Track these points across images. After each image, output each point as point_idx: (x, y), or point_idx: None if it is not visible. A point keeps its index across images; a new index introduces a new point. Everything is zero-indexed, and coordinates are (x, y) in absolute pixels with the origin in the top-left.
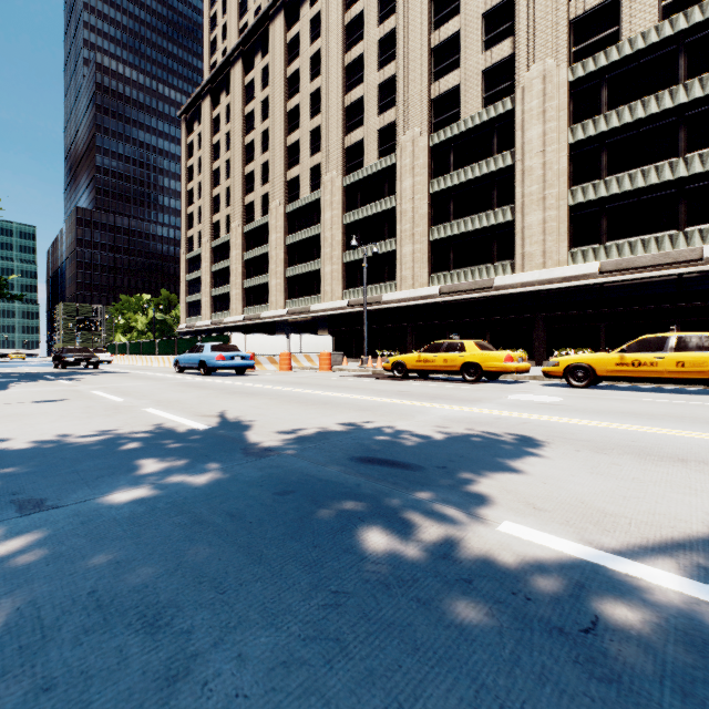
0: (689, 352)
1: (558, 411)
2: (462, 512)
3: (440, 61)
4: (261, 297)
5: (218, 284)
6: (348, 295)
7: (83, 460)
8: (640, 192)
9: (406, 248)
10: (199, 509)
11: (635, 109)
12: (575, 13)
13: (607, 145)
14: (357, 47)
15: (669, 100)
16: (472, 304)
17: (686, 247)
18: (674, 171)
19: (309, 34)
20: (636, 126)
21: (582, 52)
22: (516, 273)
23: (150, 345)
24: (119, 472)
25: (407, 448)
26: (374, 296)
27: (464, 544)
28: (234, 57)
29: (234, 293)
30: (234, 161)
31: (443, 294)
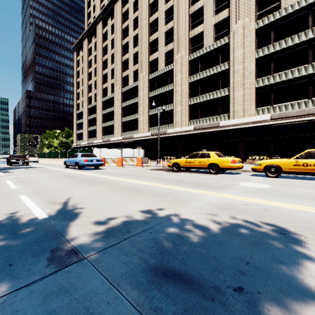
0: None
1: (278, 197)
2: None
3: (194, 20)
4: (111, 131)
5: (91, 125)
6: (151, 130)
7: None
8: (290, 81)
9: (178, 108)
10: None
11: (287, 41)
12: None
13: (274, 59)
14: (155, 14)
15: (304, 36)
16: (209, 134)
17: (312, 107)
18: (306, 70)
19: (133, 9)
20: (288, 49)
21: (261, 15)
22: (230, 119)
23: (56, 153)
24: None
25: (194, 246)
26: (163, 130)
27: None
28: (98, 20)
29: (98, 129)
30: (98, 68)
31: (195, 129)
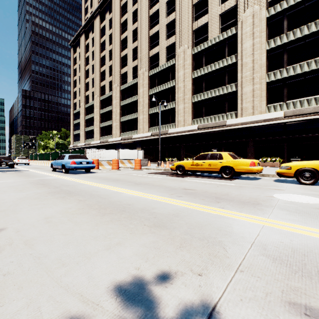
0: None
1: None
2: None
3: (198, 11)
4: (109, 131)
5: (88, 125)
6: (151, 130)
7: None
8: (306, 74)
9: (180, 106)
10: None
11: (303, 29)
12: None
13: (287, 50)
14: (155, 6)
15: None
16: (215, 134)
17: None
18: None
19: (132, 1)
20: (303, 39)
21: (273, 2)
22: (238, 117)
23: (47, 155)
24: None
25: None
26: (164, 130)
27: None
28: (95, 14)
29: (95, 129)
30: (95, 65)
31: (199, 129)
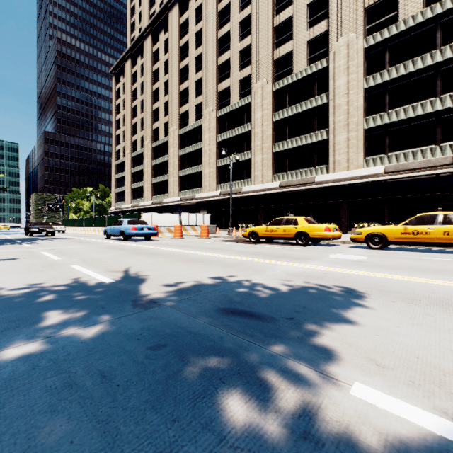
0: (452, 225)
1: (367, 267)
2: (314, 370)
3: (280, 35)
4: (164, 189)
5: (136, 180)
6: (220, 187)
7: (1, 312)
8: (411, 120)
9: (257, 157)
10: (76, 367)
11: (407, 65)
12: (368, 3)
13: (389, 89)
14: (226, 26)
15: (430, 59)
16: (301, 193)
17: (441, 156)
18: (433, 106)
19: (195, 18)
20: (408, 77)
21: (372, 29)
22: (330, 173)
23: (90, 220)
24: (24, 324)
25: (261, 299)
26: (237, 188)
27: (322, 416)
28: (146, 33)
29: (146, 186)
30: (146, 101)
31: (282, 187)
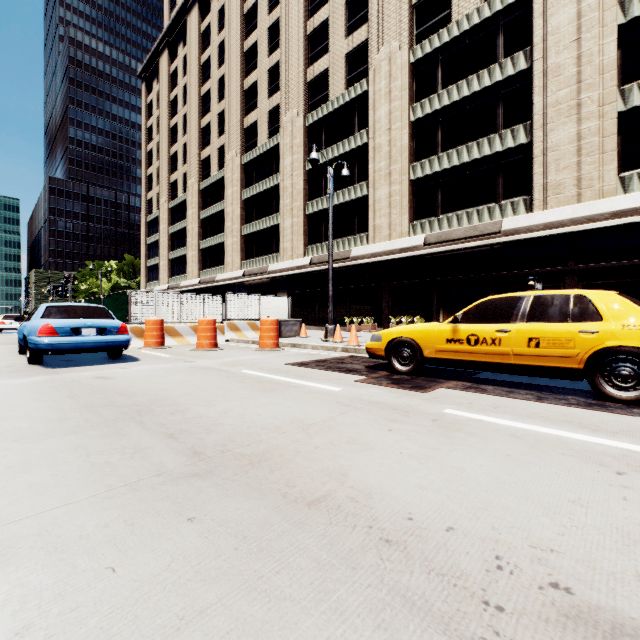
0: None
1: None
2: None
3: None
4: (218, 258)
5: (176, 246)
6: (310, 252)
7: None
8: None
9: (380, 191)
10: None
11: None
12: None
13: None
14: None
15: None
16: (469, 255)
17: None
18: None
19: None
20: None
21: None
22: (535, 211)
23: None
24: None
25: None
26: (342, 251)
27: None
28: (190, 2)
29: (190, 254)
30: (190, 114)
31: (429, 244)
